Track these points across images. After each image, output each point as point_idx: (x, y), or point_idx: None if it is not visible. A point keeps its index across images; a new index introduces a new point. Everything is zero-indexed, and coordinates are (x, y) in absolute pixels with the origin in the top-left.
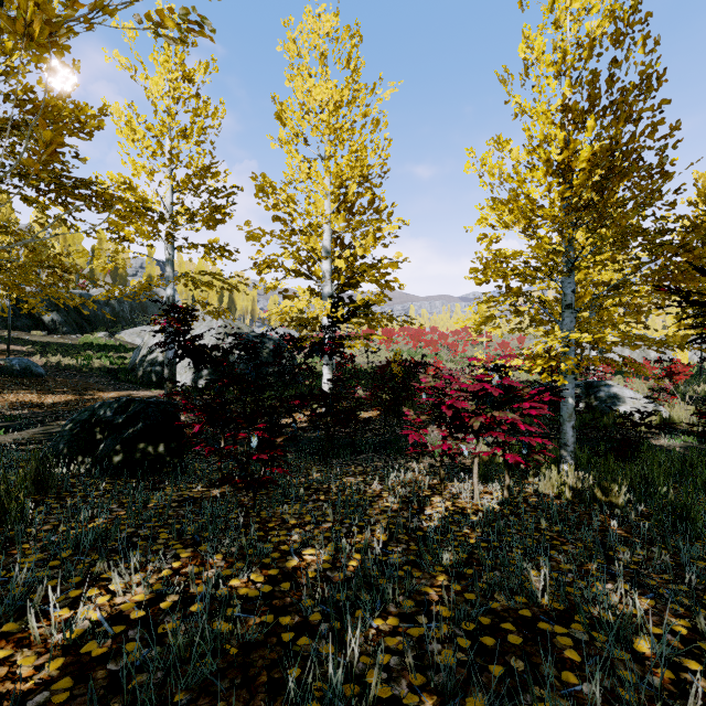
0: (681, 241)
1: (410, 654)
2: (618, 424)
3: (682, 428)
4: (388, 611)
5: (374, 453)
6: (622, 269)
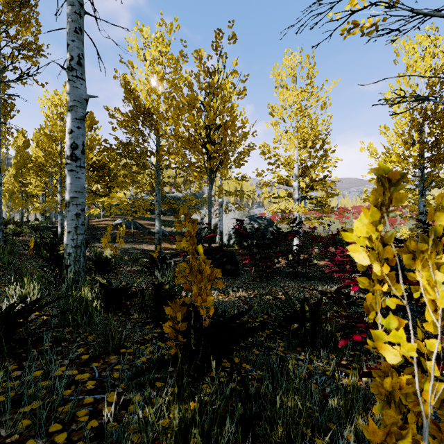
0: None
1: None
2: None
3: None
4: None
5: (318, 281)
6: None
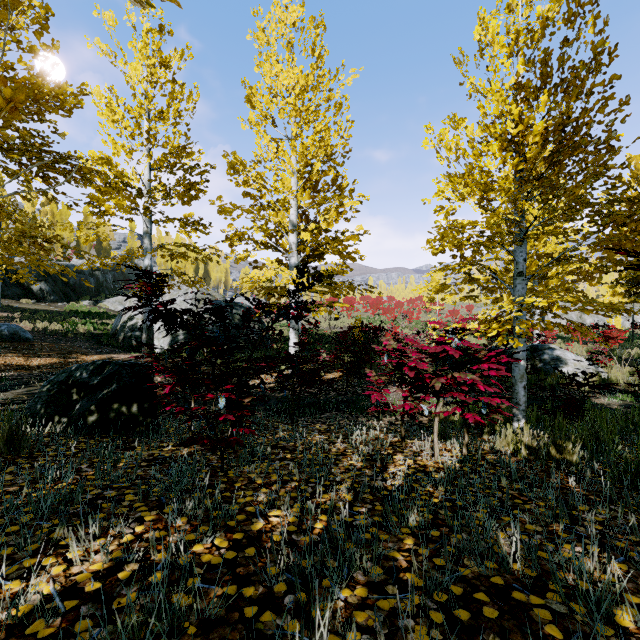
0: (628, 211)
1: (383, 637)
2: (564, 384)
3: (619, 388)
4: (356, 580)
5: (337, 412)
6: (563, 243)
